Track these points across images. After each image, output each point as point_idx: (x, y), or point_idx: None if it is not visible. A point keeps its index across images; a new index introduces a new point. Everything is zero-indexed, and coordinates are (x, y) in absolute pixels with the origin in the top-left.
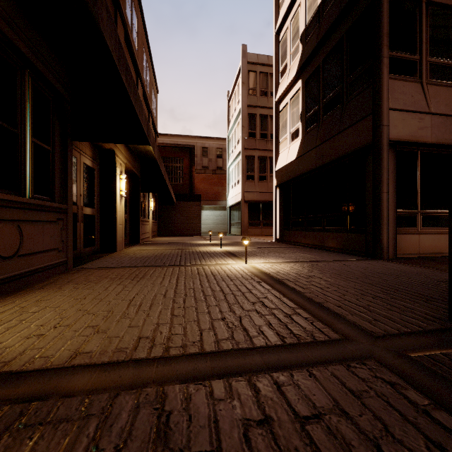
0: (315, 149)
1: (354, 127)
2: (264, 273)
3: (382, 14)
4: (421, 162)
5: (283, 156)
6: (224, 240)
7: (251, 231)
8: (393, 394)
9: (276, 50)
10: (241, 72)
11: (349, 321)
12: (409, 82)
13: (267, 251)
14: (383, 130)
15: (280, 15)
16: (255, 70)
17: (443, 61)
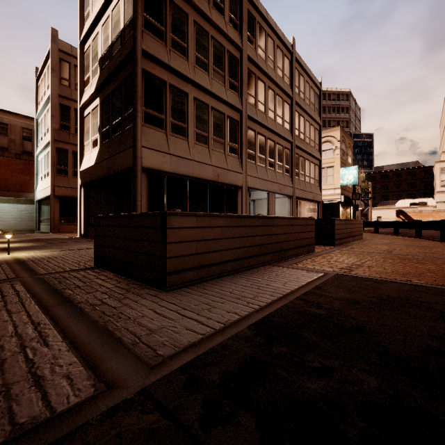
0: (106, 160)
1: (125, 152)
2: (17, 259)
3: (137, 83)
4: (167, 183)
5: (87, 159)
6: (17, 238)
7: (64, 228)
8: (7, 286)
9: (81, 59)
10: (51, 57)
11: (35, 272)
12: (158, 132)
13: (52, 245)
14: (138, 159)
15: (84, 29)
16: (69, 61)
17: (180, 123)
